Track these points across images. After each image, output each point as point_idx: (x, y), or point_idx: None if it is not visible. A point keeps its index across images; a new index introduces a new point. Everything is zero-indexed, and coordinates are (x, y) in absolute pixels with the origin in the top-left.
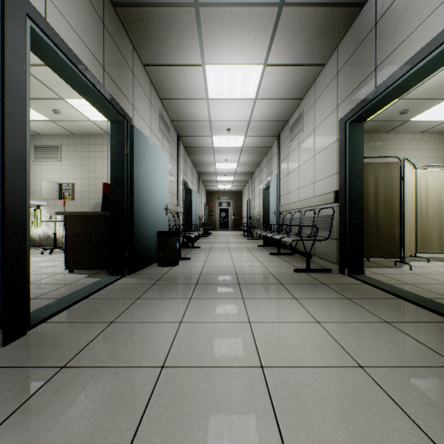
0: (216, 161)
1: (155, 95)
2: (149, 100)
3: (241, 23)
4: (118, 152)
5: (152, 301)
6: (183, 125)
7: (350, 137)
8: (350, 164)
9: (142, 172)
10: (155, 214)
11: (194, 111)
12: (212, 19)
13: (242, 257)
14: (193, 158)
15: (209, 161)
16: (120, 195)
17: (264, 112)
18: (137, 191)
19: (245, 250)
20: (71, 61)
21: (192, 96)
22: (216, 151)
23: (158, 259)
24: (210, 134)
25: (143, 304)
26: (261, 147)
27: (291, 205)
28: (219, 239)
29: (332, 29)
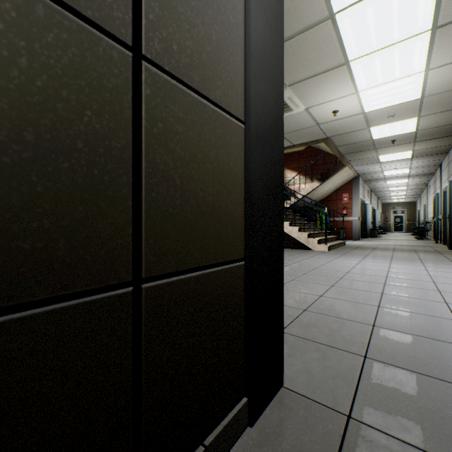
0: (390, 193)
1: (366, 186)
2: (366, 191)
3: (397, 178)
4: (362, 210)
5: (376, 240)
6: (374, 188)
7: (434, 203)
8: (434, 210)
9: (367, 213)
10: (369, 224)
11: (380, 186)
12: (389, 179)
13: (401, 238)
14: (376, 193)
15: (386, 193)
16: (363, 220)
17: (413, 183)
18: (366, 219)
19: (405, 237)
20: (362, 201)
21: (380, 184)
22: (390, 191)
23: (370, 236)
24: (387, 188)
25: (375, 240)
26: (418, 188)
27: (428, 219)
28: (392, 235)
29: (427, 175)
